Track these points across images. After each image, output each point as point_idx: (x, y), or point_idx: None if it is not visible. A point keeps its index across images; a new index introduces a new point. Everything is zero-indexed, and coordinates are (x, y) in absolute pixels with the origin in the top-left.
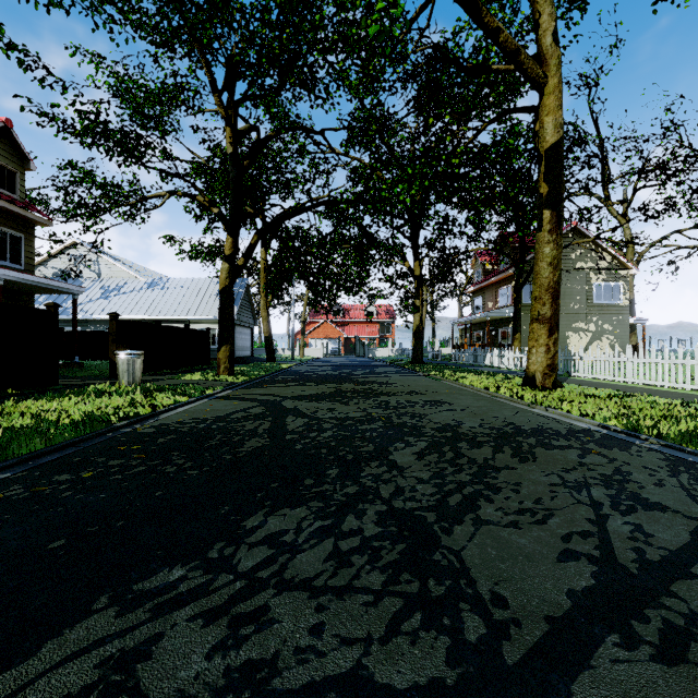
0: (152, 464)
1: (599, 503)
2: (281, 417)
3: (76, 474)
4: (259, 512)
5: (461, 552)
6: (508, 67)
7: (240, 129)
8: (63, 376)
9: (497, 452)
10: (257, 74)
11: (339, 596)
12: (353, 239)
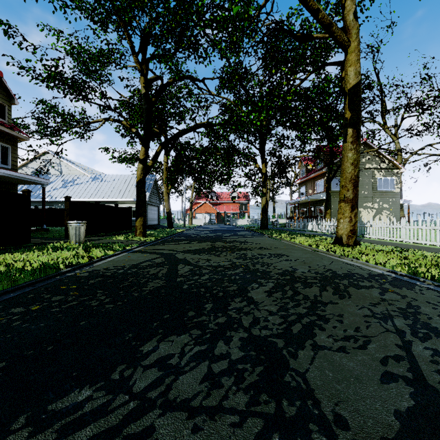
0: (82, 299)
1: (402, 331)
2: (175, 265)
3: (27, 308)
4: (153, 338)
5: (306, 374)
6: (324, 35)
7: (150, 78)
8: (35, 237)
9: (323, 290)
10: (161, 41)
11: (211, 416)
12: (223, 149)
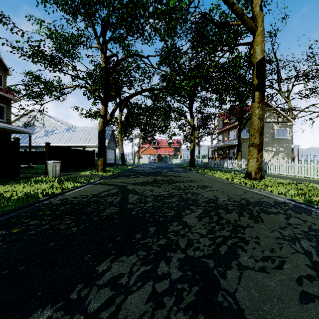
0: (53, 223)
1: (309, 252)
2: (126, 194)
3: (9, 230)
4: (107, 258)
5: (235, 294)
6: (237, 23)
7: (108, 55)
8: (23, 173)
9: (241, 216)
10: (116, 27)
11: None
12: (162, 108)
